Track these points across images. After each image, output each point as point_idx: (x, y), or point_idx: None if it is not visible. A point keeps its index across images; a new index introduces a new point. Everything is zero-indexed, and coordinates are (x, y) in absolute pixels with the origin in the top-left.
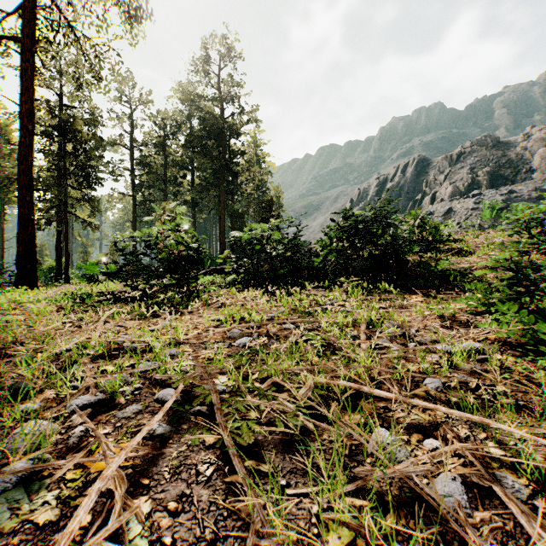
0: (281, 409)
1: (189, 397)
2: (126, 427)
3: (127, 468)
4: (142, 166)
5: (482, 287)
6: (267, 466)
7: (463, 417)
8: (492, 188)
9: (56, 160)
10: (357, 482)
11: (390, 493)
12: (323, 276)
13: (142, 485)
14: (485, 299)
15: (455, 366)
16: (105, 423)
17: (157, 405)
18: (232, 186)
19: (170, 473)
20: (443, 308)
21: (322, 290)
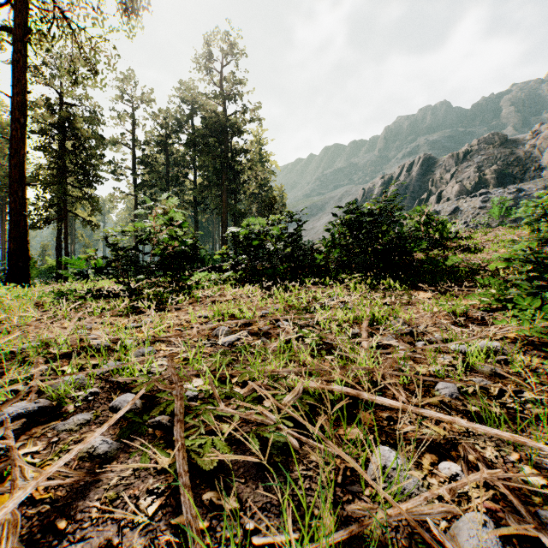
0: (260, 420)
1: (153, 404)
2: (63, 444)
3: (43, 503)
4: (144, 165)
5: (496, 282)
6: (232, 499)
7: (490, 434)
8: (500, 187)
9: (55, 158)
10: (350, 527)
11: (396, 543)
12: (325, 273)
13: (54, 530)
14: (500, 294)
15: (472, 368)
16: (38, 438)
17: (111, 414)
18: (234, 185)
19: (99, 511)
20: (453, 305)
21: (323, 287)
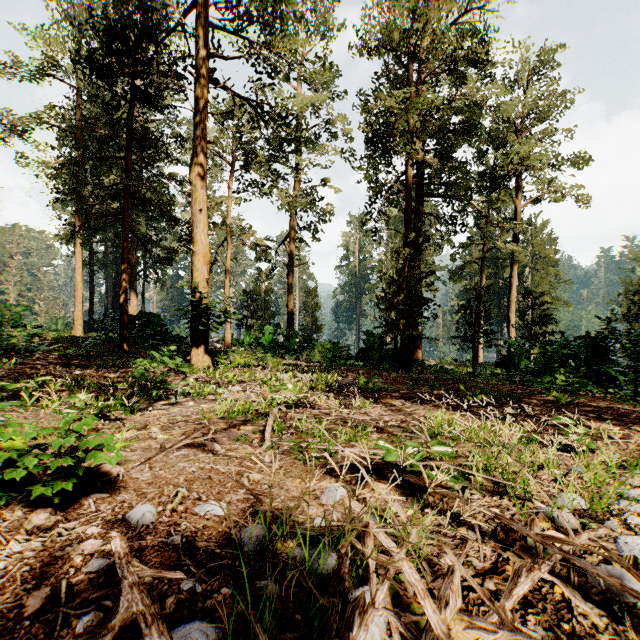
0: None
1: None
2: None
3: None
4: None
5: None
6: None
7: None
8: None
9: None
10: None
11: None
12: None
13: None
14: None
15: None
16: None
17: None
18: None
19: None
20: None
21: None
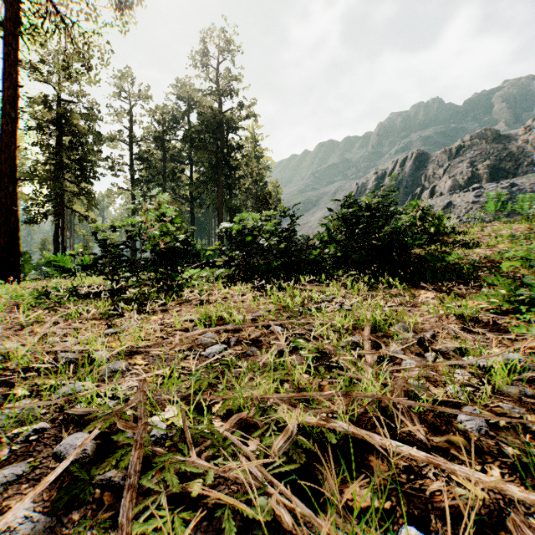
0: (241, 480)
1: (109, 447)
2: None
3: None
4: (141, 161)
5: (504, 281)
6: None
7: None
8: (493, 182)
9: (52, 154)
10: None
11: None
12: (320, 270)
13: None
14: (511, 295)
15: (495, 388)
16: None
17: (52, 464)
18: (230, 180)
19: None
20: (458, 306)
21: (319, 285)
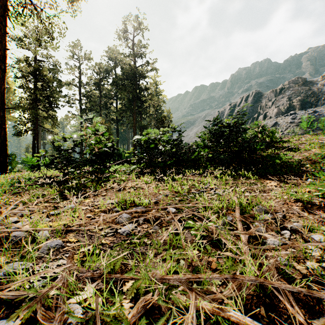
0: None
1: None
2: None
3: None
4: (86, 97)
5: None
6: None
7: None
8: (302, 110)
9: (30, 93)
10: None
11: None
12: (198, 166)
13: None
14: None
15: None
16: None
17: None
18: (140, 109)
19: None
20: (295, 192)
21: (198, 176)
